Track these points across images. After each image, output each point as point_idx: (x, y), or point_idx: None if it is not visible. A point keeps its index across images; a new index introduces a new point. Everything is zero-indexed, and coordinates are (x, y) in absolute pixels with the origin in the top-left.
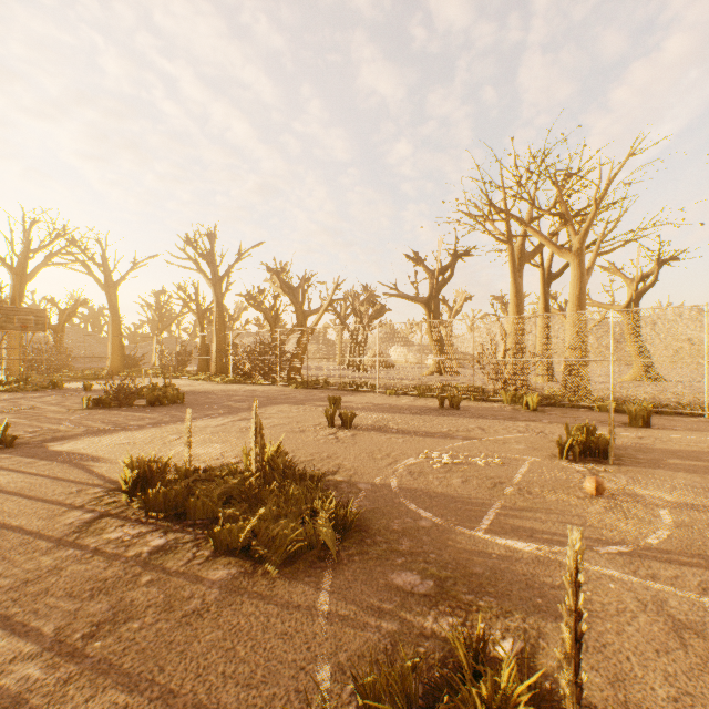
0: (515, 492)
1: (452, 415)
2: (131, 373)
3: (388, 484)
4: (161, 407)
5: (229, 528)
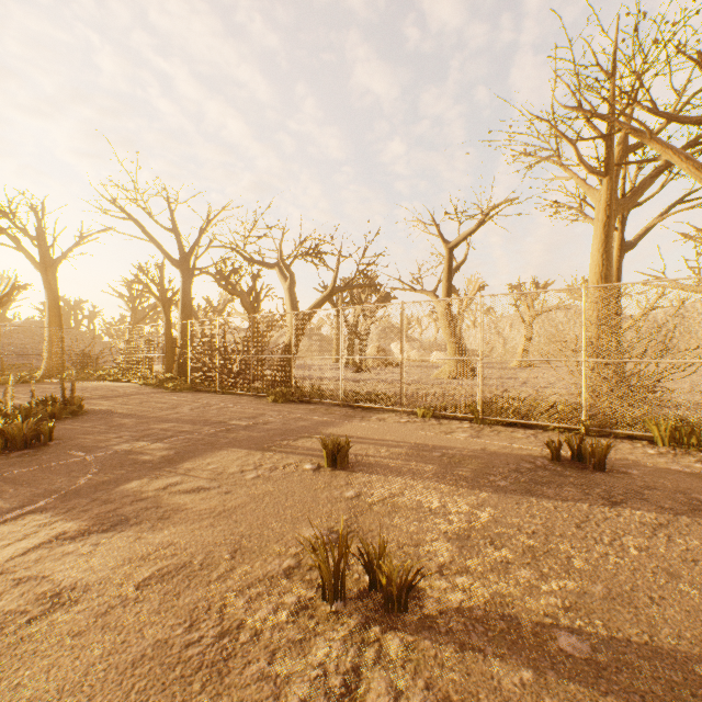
0: None
1: (629, 503)
2: (70, 375)
3: None
4: None
5: None
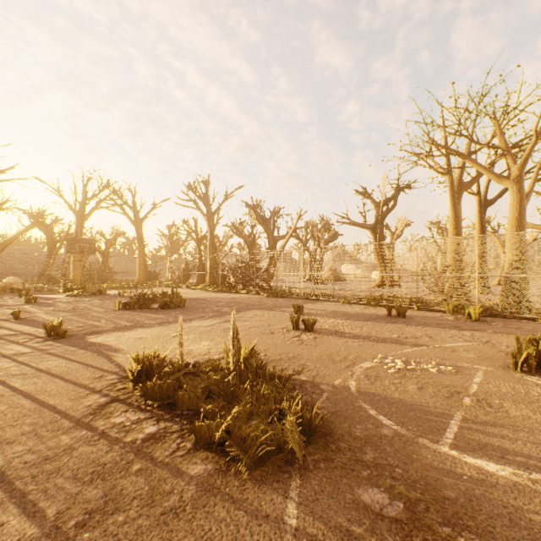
0: (474, 403)
1: (399, 323)
2: (151, 284)
3: (347, 387)
4: (168, 309)
5: (208, 424)
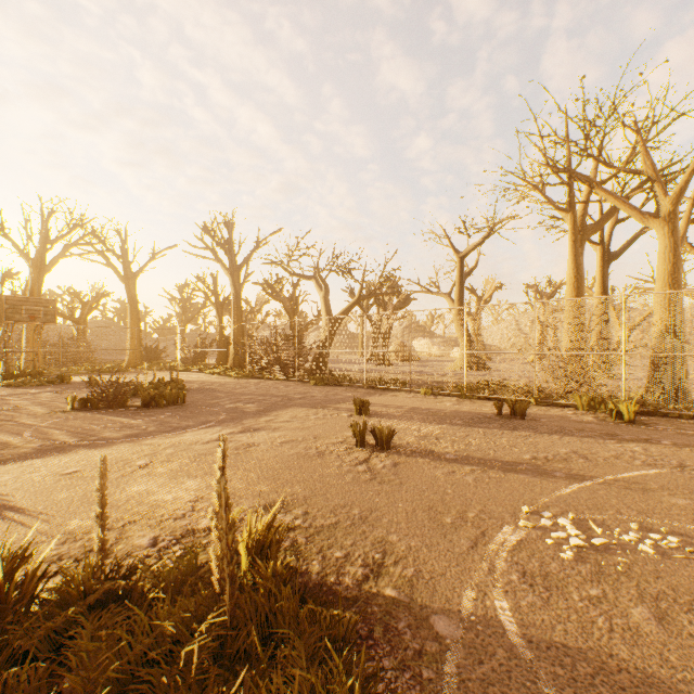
0: None
1: (522, 429)
2: (148, 366)
3: (496, 622)
4: (155, 409)
5: None
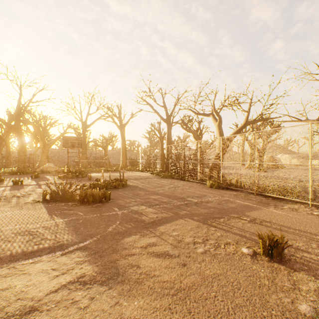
0: None
1: None
2: (128, 169)
3: None
4: (83, 206)
5: None
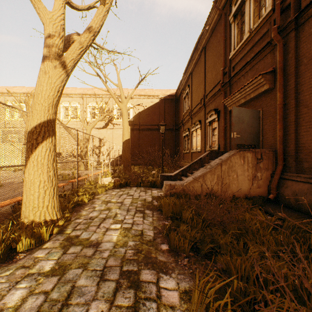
0: None
1: None
2: None
3: None
4: None
5: None
